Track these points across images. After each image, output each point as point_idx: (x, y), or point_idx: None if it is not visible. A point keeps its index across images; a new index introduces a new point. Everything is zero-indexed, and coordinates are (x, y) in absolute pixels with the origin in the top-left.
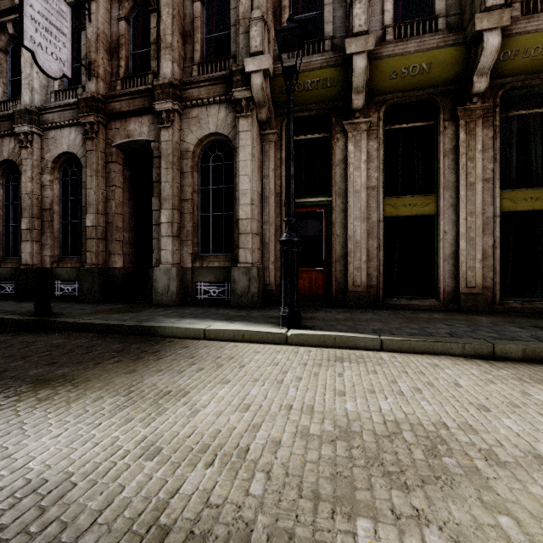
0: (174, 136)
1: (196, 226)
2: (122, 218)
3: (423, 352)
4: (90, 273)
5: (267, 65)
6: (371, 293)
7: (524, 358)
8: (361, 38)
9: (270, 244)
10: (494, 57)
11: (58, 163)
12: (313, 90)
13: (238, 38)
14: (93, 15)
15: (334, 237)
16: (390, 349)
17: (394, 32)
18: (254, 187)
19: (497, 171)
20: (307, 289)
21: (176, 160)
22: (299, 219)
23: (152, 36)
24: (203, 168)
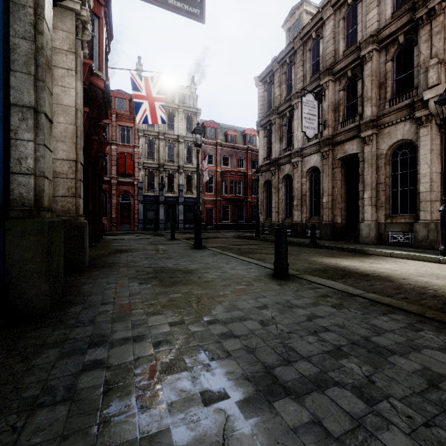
0: (372, 148)
1: (387, 197)
2: (340, 196)
3: None
4: (325, 225)
5: (442, 91)
6: None
7: None
8: None
9: None
10: None
11: (308, 172)
12: None
13: (419, 76)
14: (326, 97)
15: None
16: None
17: None
18: (433, 170)
19: None
20: None
21: (374, 161)
22: None
23: (358, 94)
24: (392, 161)
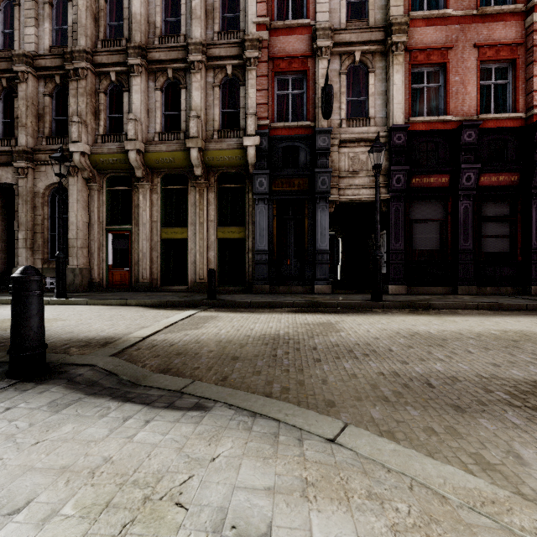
0: (28, 183)
1: (46, 241)
2: None
3: (103, 305)
4: None
5: (82, 149)
6: (154, 283)
7: (136, 305)
8: (132, 142)
9: (95, 254)
10: (198, 161)
11: None
12: (115, 164)
13: (70, 127)
14: None
15: (134, 250)
16: (91, 304)
17: (160, 136)
18: (79, 220)
19: (215, 217)
20: (120, 281)
21: (30, 199)
22: (118, 238)
23: (16, 113)
24: (52, 203)
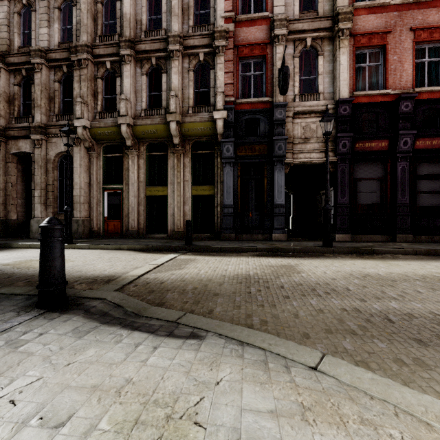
0: (42, 152)
1: (56, 198)
2: (17, 192)
3: (101, 249)
4: None
5: (84, 124)
6: (141, 232)
7: (128, 249)
8: (124, 117)
9: (94, 208)
10: (176, 132)
11: None
12: (110, 135)
13: (74, 106)
14: None
15: (124, 205)
16: (92, 249)
17: (145, 112)
18: (82, 180)
19: (190, 177)
20: (113, 230)
21: (44, 164)
22: (112, 195)
23: (32, 97)
24: (61, 167)
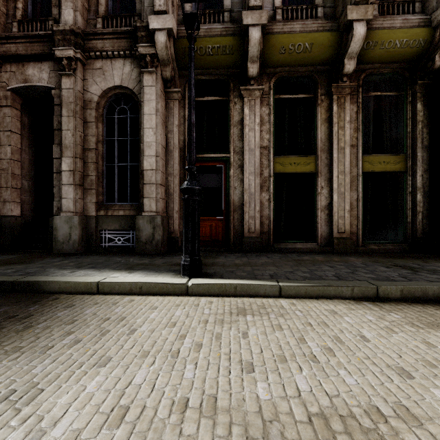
0: (76, 84)
1: (100, 175)
2: (20, 165)
3: (318, 296)
4: None
5: (171, 25)
6: (263, 239)
7: (402, 298)
8: (256, 12)
9: (174, 195)
10: (360, 44)
11: None
12: (214, 55)
13: None
14: None
15: (232, 190)
16: (288, 295)
17: (283, 14)
18: (159, 140)
19: (360, 139)
20: (208, 236)
21: (79, 109)
22: (201, 172)
23: None
24: (108, 120)
